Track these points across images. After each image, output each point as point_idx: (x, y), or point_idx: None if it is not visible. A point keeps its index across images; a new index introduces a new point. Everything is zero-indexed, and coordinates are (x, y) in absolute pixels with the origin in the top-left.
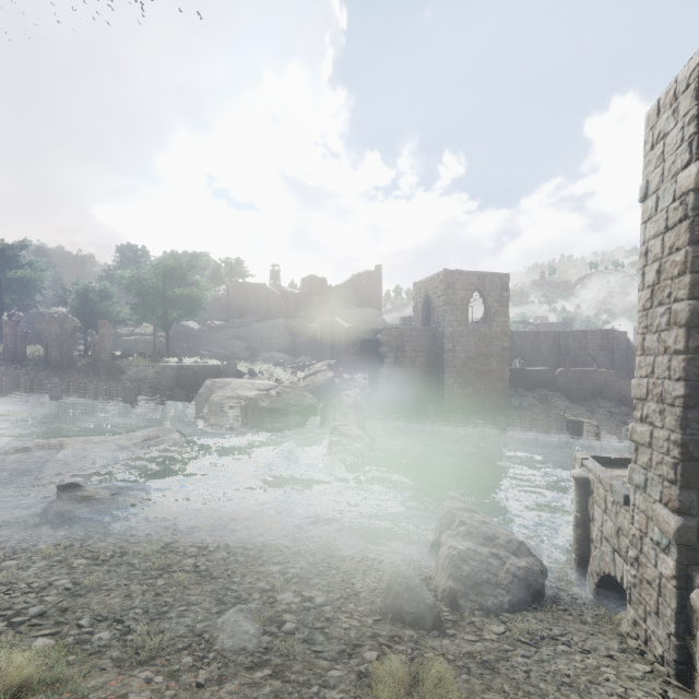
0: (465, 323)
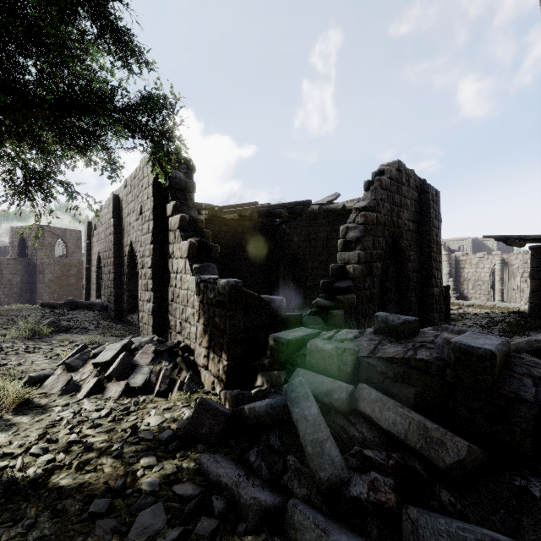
0: (53, 257)
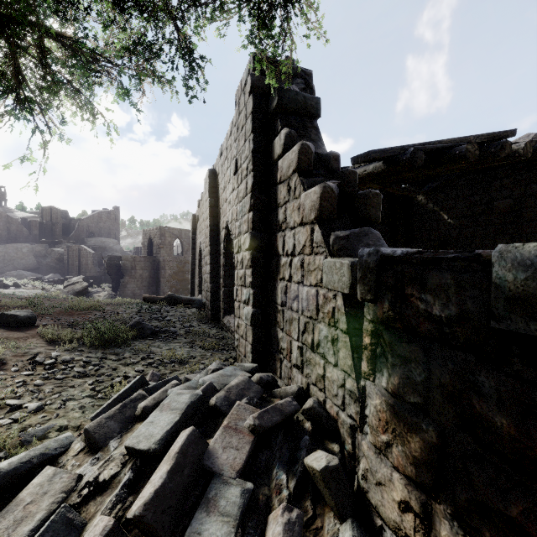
0: (171, 255)
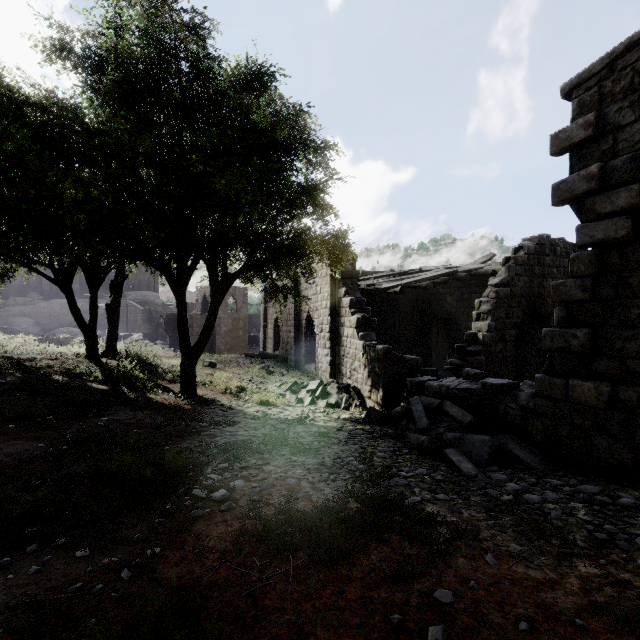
0: (226, 312)
